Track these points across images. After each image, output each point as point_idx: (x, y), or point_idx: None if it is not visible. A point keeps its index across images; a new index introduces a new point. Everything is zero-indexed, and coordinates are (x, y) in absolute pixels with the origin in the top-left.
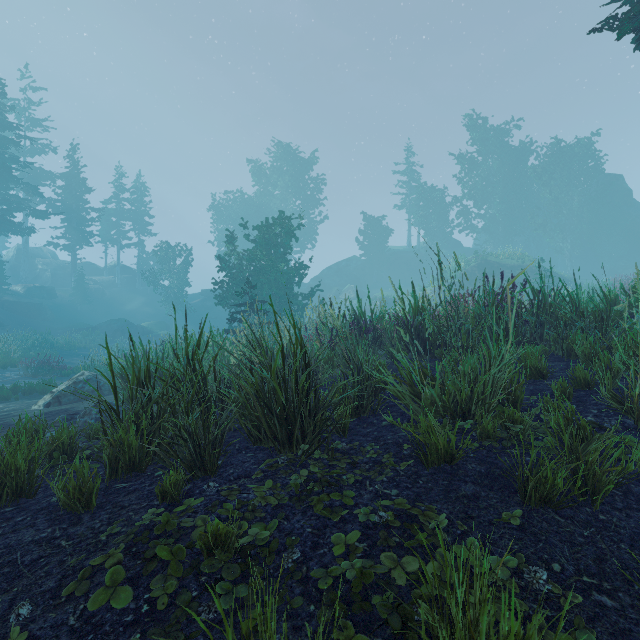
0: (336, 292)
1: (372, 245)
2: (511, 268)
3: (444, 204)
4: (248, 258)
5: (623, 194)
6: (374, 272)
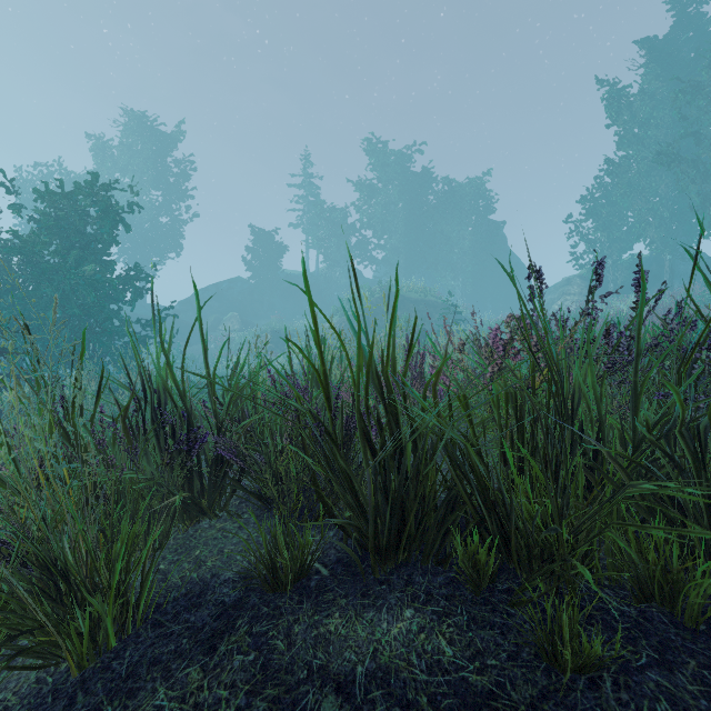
0: (214, 321)
1: (262, 265)
2: (415, 302)
3: (345, 227)
4: (12, 247)
5: (501, 240)
6: (265, 298)
